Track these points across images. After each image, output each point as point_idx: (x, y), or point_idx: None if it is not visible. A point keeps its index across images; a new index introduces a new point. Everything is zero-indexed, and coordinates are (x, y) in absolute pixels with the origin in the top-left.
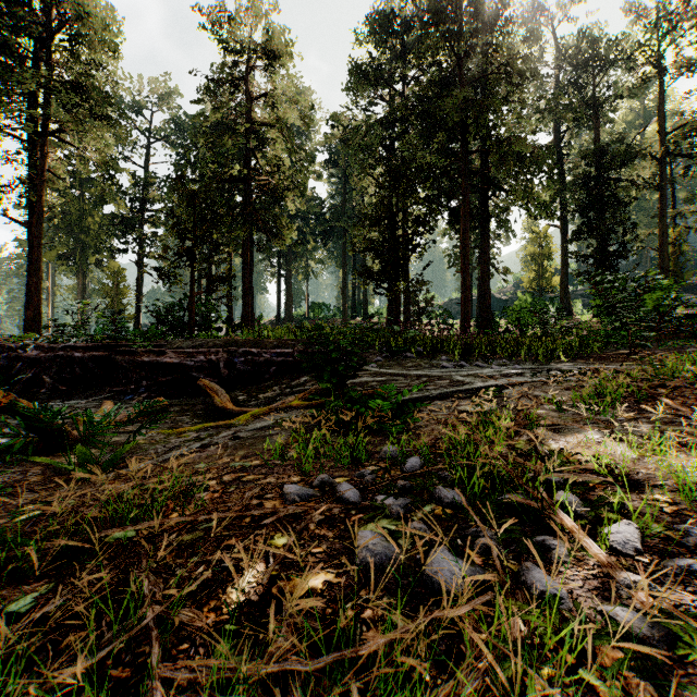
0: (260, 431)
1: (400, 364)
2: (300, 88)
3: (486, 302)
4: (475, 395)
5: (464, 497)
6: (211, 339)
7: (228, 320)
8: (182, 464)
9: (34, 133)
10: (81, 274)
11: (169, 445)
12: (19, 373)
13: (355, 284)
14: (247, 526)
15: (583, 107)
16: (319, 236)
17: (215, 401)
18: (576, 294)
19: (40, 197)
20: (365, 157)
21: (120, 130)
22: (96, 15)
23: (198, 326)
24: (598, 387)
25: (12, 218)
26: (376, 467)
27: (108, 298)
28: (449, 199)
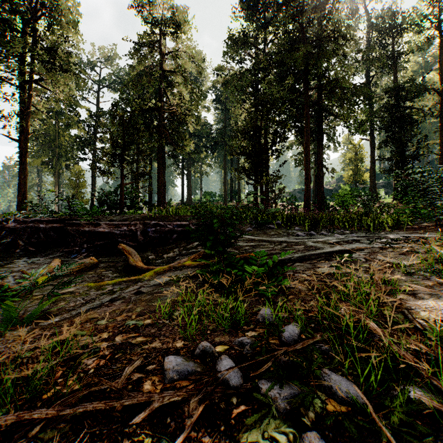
0: (158, 287)
1: (265, 233)
2: (196, 52)
3: (320, 190)
4: (328, 259)
5: (355, 384)
6: (134, 215)
7: (146, 202)
8: (88, 319)
9: (22, 80)
10: (56, 174)
11: (87, 298)
12: (3, 238)
13: (232, 179)
14: (118, 417)
15: (385, 59)
16: (209, 148)
17: (129, 260)
18: (379, 185)
19: (26, 122)
20: (239, 93)
21: (78, 78)
22: (61, 2)
23: (126, 206)
24: (435, 253)
25: (9, 136)
26: (254, 333)
27: (75, 190)
28: (296, 121)
